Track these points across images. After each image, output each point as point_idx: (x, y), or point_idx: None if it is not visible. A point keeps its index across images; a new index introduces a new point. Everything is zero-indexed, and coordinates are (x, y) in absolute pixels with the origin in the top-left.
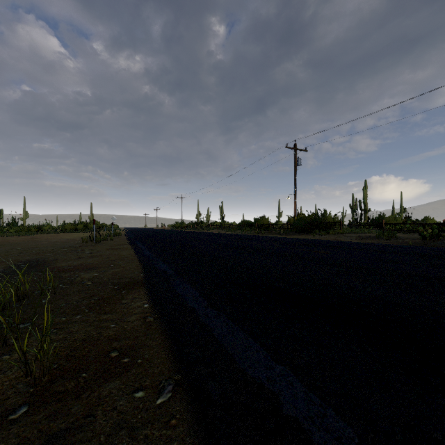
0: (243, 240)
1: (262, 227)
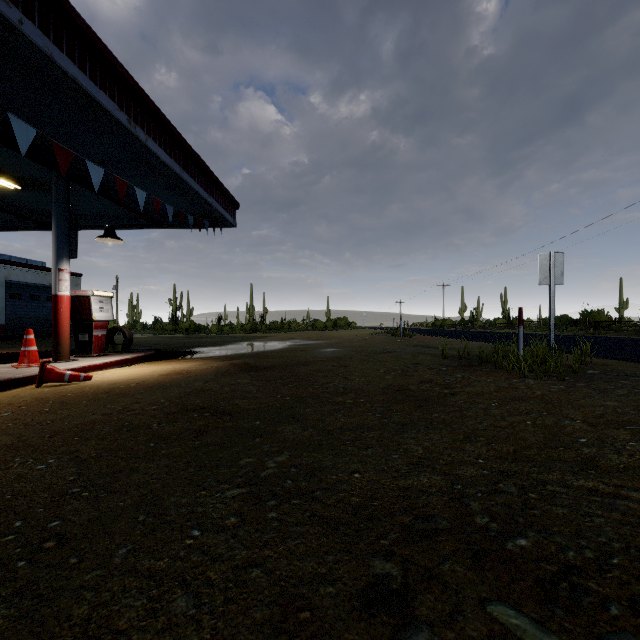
0: None
1: (598, 325)
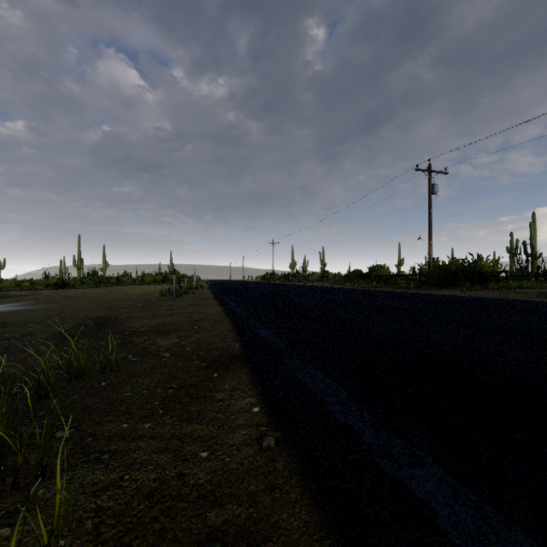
0: (360, 296)
1: (380, 278)
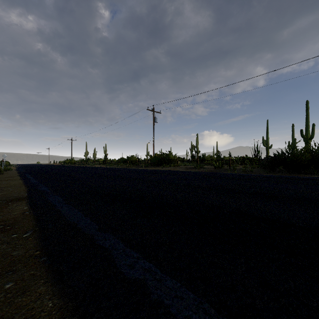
0: (113, 171)
1: (132, 162)
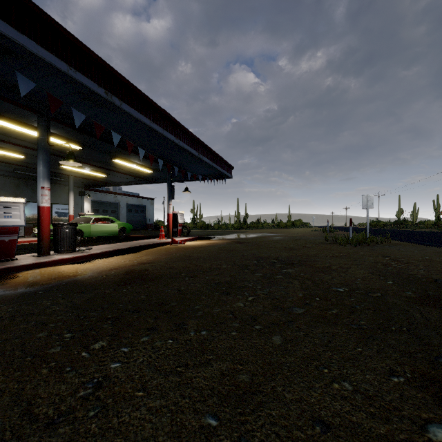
0: None
1: None
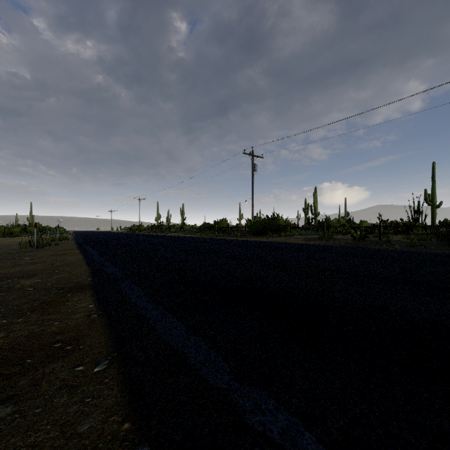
0: (200, 243)
1: (221, 229)
